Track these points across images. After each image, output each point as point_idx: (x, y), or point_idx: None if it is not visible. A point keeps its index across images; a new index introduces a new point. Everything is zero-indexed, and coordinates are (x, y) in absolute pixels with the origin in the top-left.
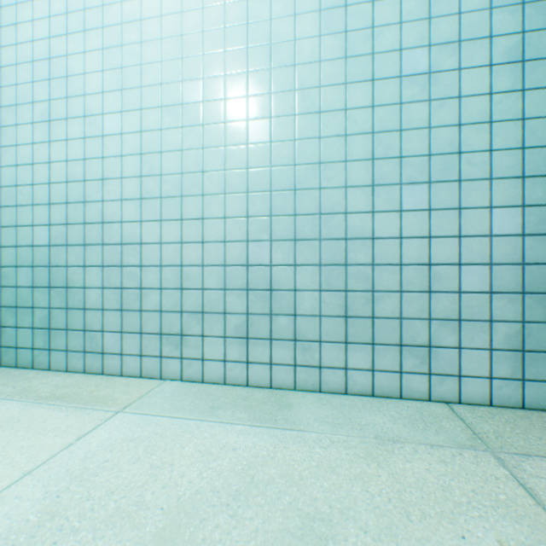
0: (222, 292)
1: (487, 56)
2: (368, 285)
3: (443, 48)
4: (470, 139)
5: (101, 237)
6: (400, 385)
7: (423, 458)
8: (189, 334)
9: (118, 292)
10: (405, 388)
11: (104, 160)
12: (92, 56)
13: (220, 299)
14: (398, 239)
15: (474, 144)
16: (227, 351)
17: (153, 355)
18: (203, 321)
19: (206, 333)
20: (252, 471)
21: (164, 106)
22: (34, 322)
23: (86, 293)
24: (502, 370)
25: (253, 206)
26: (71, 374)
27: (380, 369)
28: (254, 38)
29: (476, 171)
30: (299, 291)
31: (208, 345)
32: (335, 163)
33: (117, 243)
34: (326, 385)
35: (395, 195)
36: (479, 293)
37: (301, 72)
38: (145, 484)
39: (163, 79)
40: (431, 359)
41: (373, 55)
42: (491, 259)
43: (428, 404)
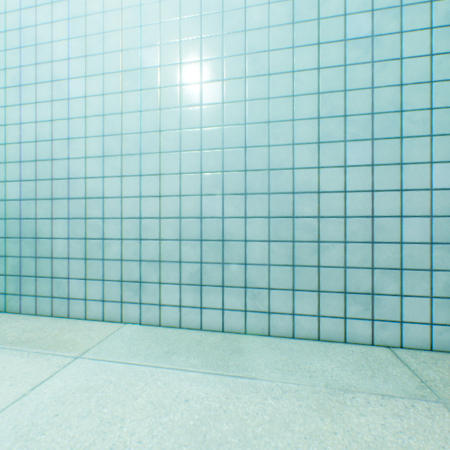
0: (177, 242)
1: (428, 19)
2: (314, 236)
3: (385, 12)
4: (411, 98)
5: (66, 192)
6: (344, 330)
7: (377, 411)
8: (147, 281)
9: (82, 242)
10: (349, 333)
11: (70, 121)
12: (59, 26)
13: (176, 249)
14: (343, 193)
15: (415, 103)
16: (182, 297)
17: (115, 300)
18: (160, 269)
19: (163, 281)
20: (204, 428)
21: (124, 70)
22: (6, 269)
23: (53, 243)
24: (442, 317)
25: (207, 162)
26: (39, 318)
27: (325, 315)
28: (207, 7)
29: (417, 129)
30: (249, 241)
31: (165, 291)
32: (283, 122)
33: (81, 197)
34: (274, 329)
35: (340, 152)
36: (419, 244)
37: (251, 37)
38: (92, 444)
39: (123, 46)
40: (374, 306)
41: (318, 21)
42: (432, 212)
43: (372, 349)
